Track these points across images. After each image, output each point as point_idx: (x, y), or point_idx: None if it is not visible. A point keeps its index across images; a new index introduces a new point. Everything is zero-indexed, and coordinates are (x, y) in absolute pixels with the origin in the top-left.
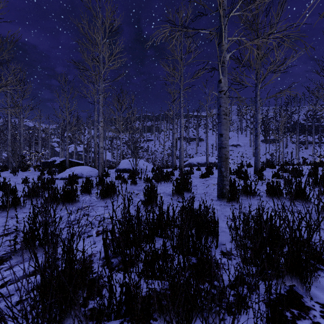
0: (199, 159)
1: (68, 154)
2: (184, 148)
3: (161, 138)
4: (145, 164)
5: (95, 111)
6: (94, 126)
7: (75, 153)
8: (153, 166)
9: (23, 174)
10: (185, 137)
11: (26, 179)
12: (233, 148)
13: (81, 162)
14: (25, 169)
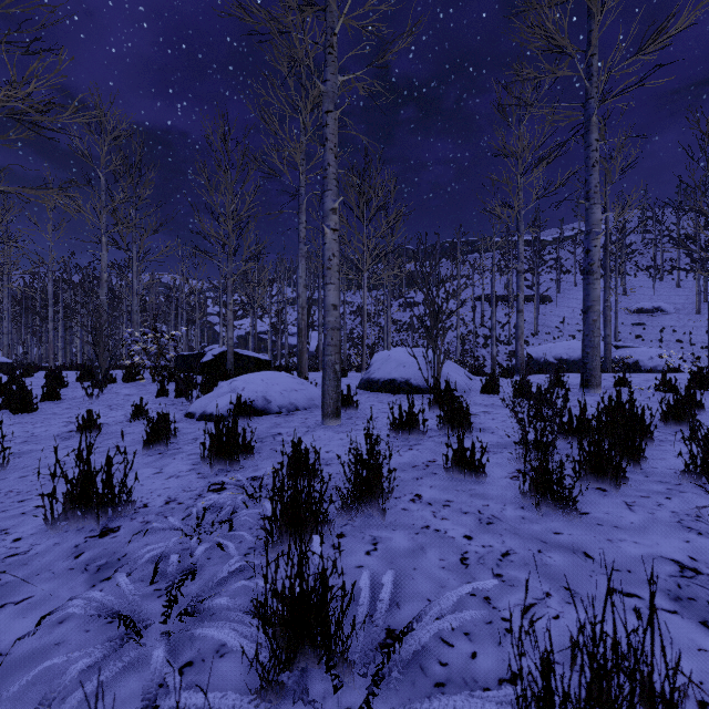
0: (560, 349)
1: (231, 336)
2: (501, 320)
3: (439, 300)
4: (448, 364)
5: (301, 211)
6: (300, 255)
7: (252, 335)
8: (463, 371)
9: (117, 393)
10: (504, 293)
11: (88, 420)
12: (642, 318)
13: (264, 358)
14: (130, 377)
